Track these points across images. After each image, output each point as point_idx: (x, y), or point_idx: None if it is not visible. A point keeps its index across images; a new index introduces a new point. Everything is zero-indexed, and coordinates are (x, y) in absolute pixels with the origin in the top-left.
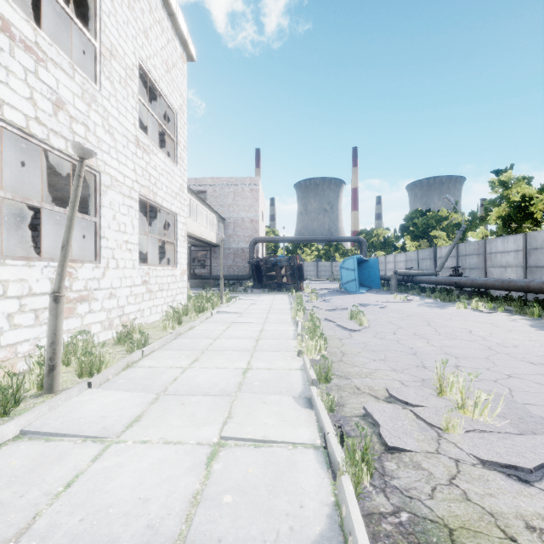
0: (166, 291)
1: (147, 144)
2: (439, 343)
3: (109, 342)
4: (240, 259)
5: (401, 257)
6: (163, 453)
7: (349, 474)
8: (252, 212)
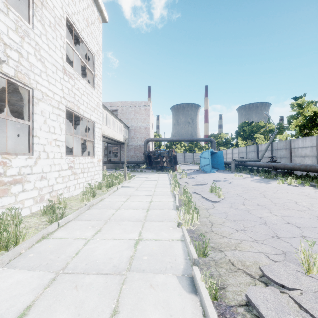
0: (86, 173)
1: (72, 72)
2: (279, 213)
3: (38, 213)
4: (138, 151)
5: (236, 150)
6: None
7: None
8: (145, 123)
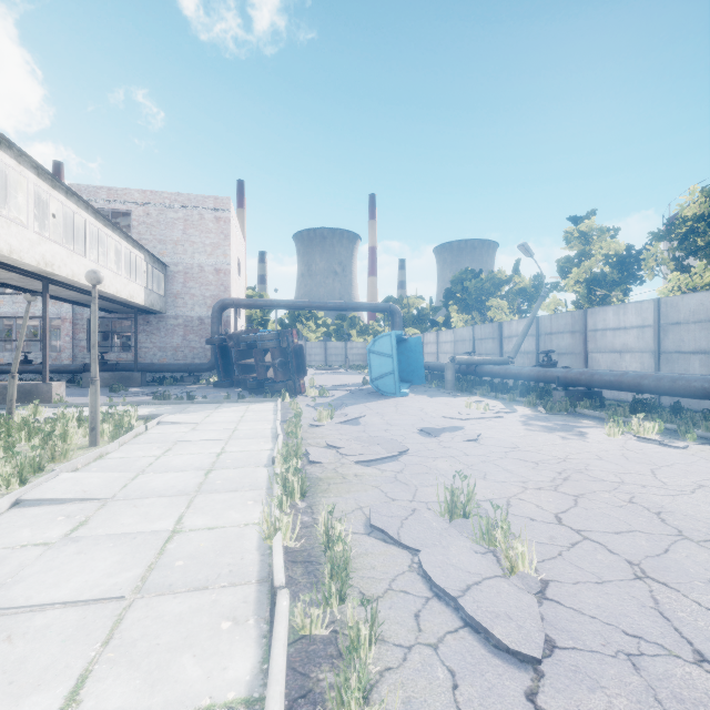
0: None
1: None
2: None
3: None
4: (196, 336)
5: (447, 337)
6: None
7: None
8: (217, 257)
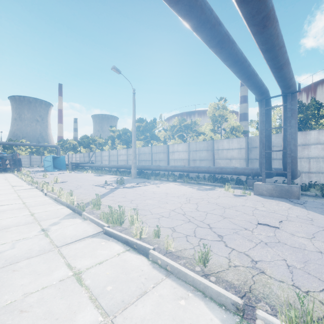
0: None
1: None
2: (65, 178)
3: None
4: None
5: (78, 155)
6: (3, 188)
7: (34, 184)
8: None
